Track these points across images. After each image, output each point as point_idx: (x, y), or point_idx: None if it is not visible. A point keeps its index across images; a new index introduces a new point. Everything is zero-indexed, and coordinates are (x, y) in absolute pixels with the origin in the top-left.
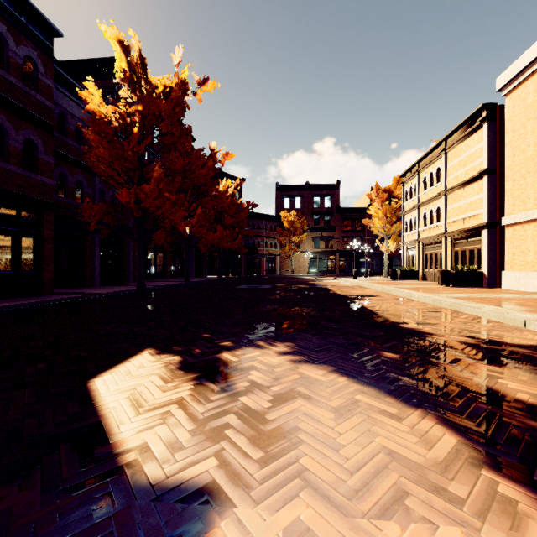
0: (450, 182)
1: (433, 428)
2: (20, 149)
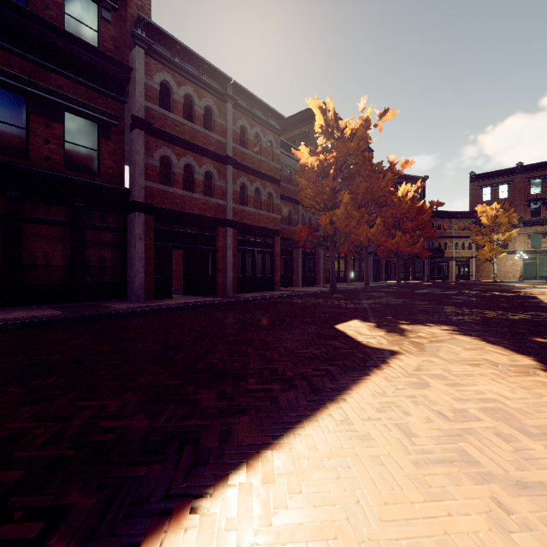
0: None
1: (525, 360)
2: (265, 200)
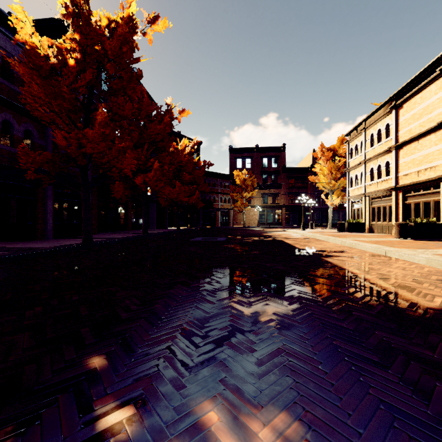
0: (401, 136)
1: None
2: None
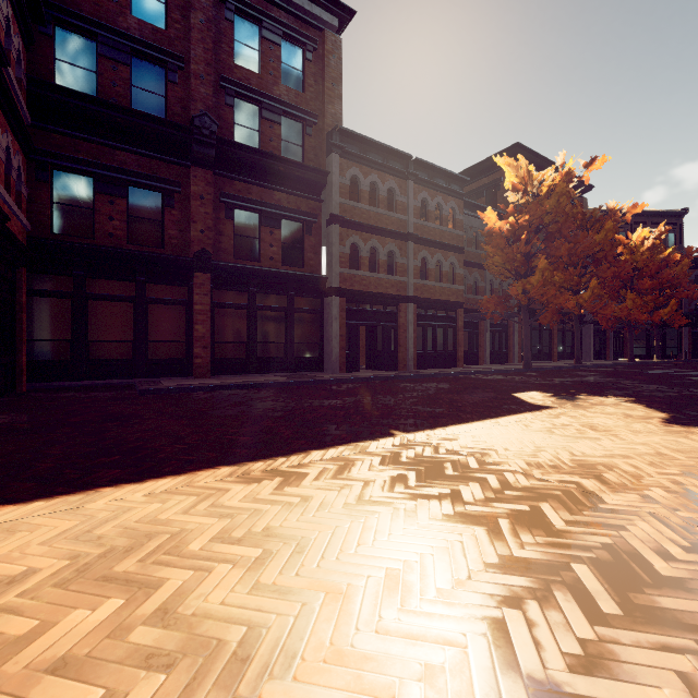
0: None
1: (659, 415)
2: (447, 271)
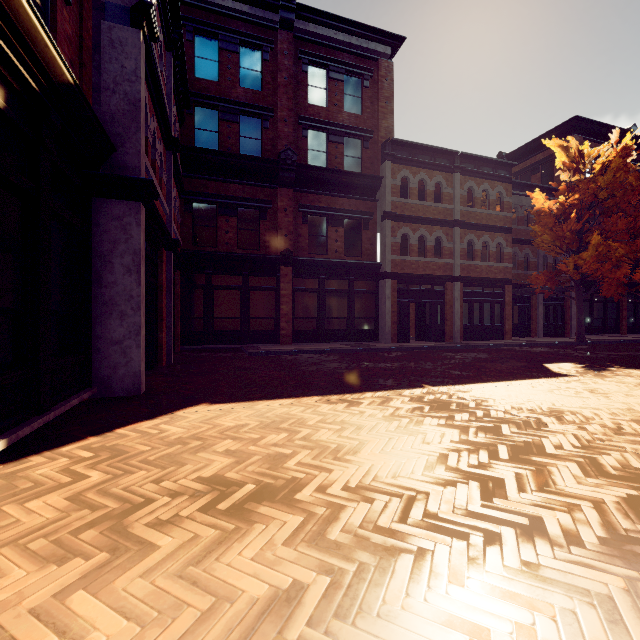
0: None
1: None
2: (494, 251)
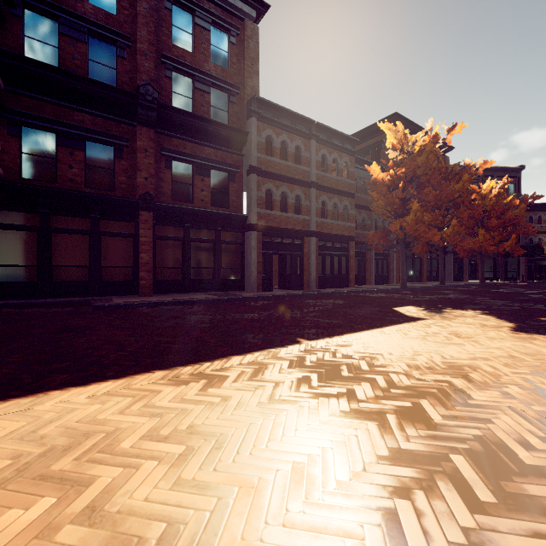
0: None
1: (508, 324)
2: (342, 212)
